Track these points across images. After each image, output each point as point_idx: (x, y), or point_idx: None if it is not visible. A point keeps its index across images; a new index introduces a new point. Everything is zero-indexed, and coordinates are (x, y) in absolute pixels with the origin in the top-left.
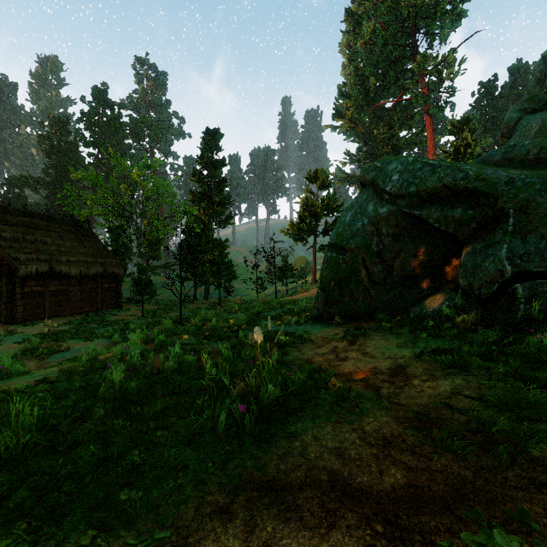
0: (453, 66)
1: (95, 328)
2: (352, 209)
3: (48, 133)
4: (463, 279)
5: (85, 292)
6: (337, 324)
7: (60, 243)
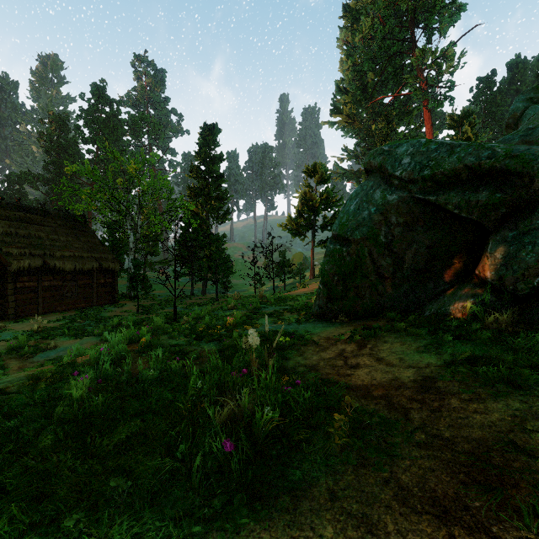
0: (452, 60)
1: (87, 325)
2: (357, 198)
3: (47, 130)
4: (492, 272)
5: (80, 288)
6: (341, 322)
7: (54, 237)
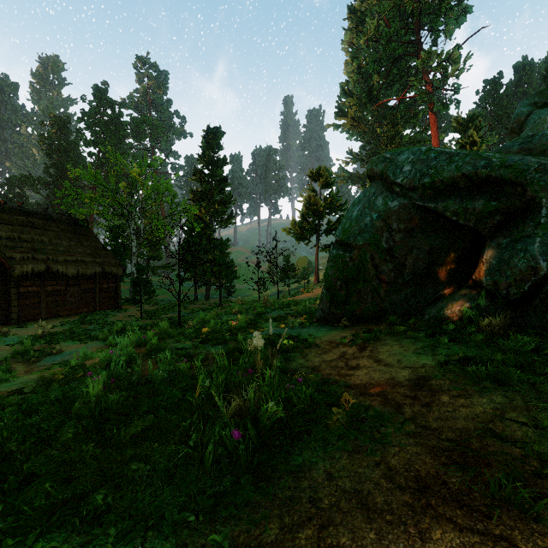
0: (458, 62)
1: (91, 330)
2: (359, 204)
3: (48, 133)
4: (487, 277)
5: (83, 293)
6: (343, 326)
7: (57, 242)
